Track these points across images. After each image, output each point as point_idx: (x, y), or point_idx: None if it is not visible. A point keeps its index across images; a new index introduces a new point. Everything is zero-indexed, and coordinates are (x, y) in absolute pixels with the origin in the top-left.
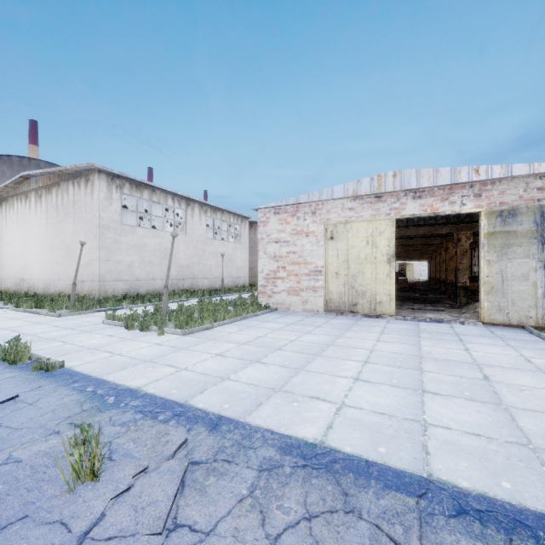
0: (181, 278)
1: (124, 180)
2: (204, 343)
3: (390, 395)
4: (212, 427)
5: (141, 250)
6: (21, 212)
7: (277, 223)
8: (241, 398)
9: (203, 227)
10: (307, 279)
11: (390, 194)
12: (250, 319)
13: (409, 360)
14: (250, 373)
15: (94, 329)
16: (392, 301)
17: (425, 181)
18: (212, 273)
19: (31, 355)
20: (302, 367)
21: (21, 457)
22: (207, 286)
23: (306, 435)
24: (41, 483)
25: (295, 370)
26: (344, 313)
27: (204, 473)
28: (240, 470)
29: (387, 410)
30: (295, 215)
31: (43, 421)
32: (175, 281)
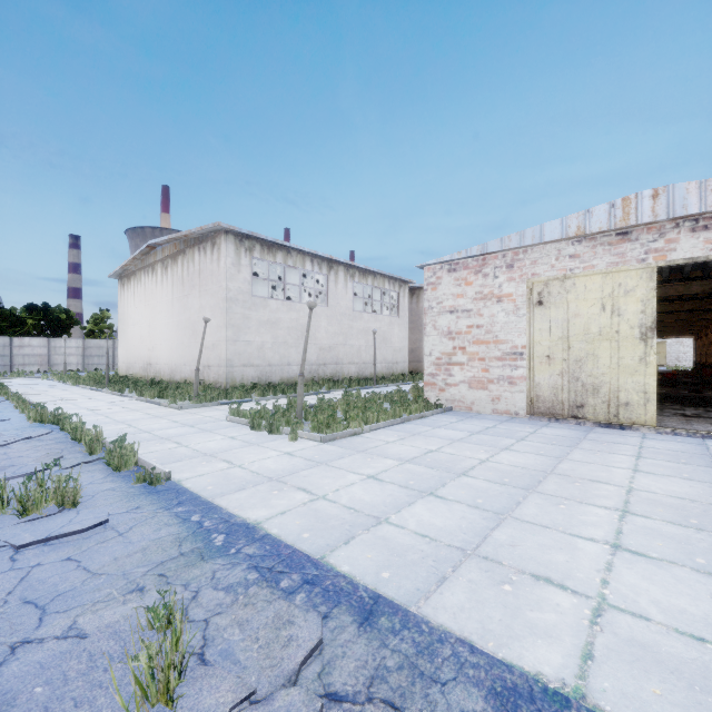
0: (322, 364)
1: (254, 242)
2: (351, 456)
3: (701, 593)
4: (363, 618)
5: (274, 328)
6: (148, 287)
7: (452, 285)
8: (409, 561)
9: (349, 297)
10: (500, 366)
11: (646, 227)
12: (415, 423)
13: None
14: (421, 514)
15: (215, 428)
16: (649, 403)
17: None
18: (361, 357)
19: (138, 460)
20: (508, 511)
21: (86, 629)
22: (354, 374)
23: (542, 669)
24: (96, 691)
25: (495, 515)
26: (561, 419)
27: None
28: None
29: (706, 630)
30: (481, 272)
31: (129, 567)
32: (315, 367)
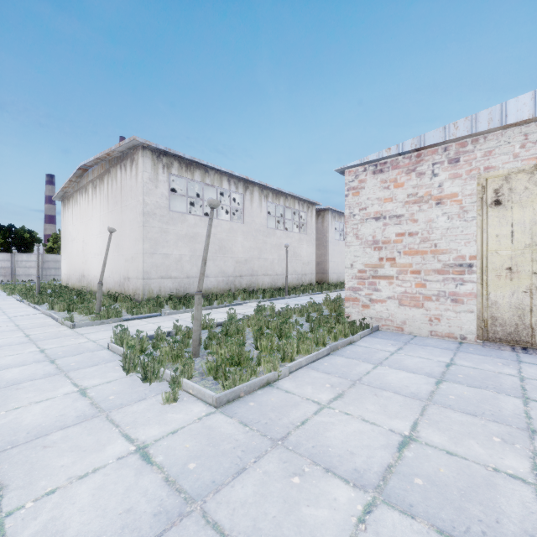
0: (238, 275)
1: (172, 159)
2: (259, 466)
3: None
4: None
5: (192, 242)
6: (82, 206)
7: (378, 188)
8: None
9: (263, 215)
10: (440, 280)
11: None
12: (344, 353)
13: None
14: None
15: (80, 366)
16: None
17: None
18: (274, 269)
19: None
20: None
21: None
22: (268, 284)
23: None
24: None
25: None
26: (530, 348)
27: None
28: None
29: None
30: (415, 170)
31: None
32: (232, 278)
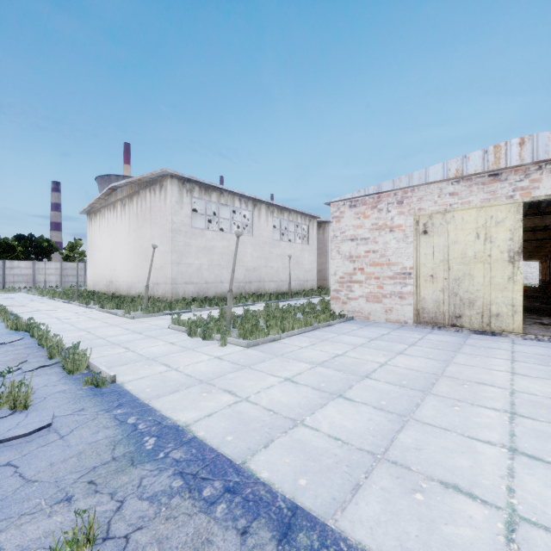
0: (248, 281)
1: (194, 184)
2: (270, 360)
3: None
4: (282, 534)
5: (210, 253)
6: (110, 221)
7: (353, 218)
8: (324, 466)
9: (269, 229)
10: (392, 283)
11: (513, 170)
12: (323, 330)
13: None
14: (333, 416)
15: (159, 335)
16: (516, 314)
17: None
18: (279, 276)
19: (89, 364)
20: (409, 413)
21: (5, 548)
22: (274, 289)
23: None
24: None
25: (398, 417)
26: (443, 327)
27: None
28: None
29: None
30: (376, 207)
31: (62, 473)
32: (242, 284)
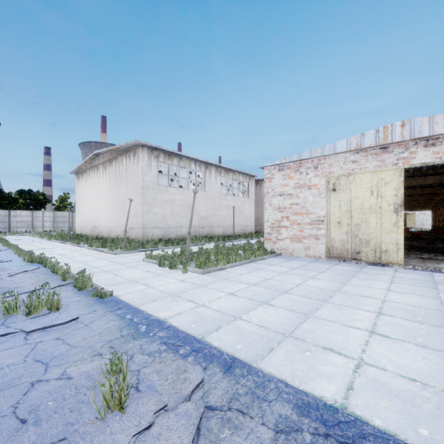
0: (201, 227)
1: (160, 152)
2: (219, 282)
3: (417, 356)
4: (226, 369)
5: (172, 205)
6: (94, 179)
7: (281, 178)
8: (252, 340)
9: (218, 185)
10: (310, 228)
11: (397, 144)
12: (258, 262)
13: (431, 315)
14: (260, 314)
15: (137, 266)
16: (399, 250)
17: (440, 128)
18: (225, 222)
19: (93, 284)
20: (311, 313)
21: (72, 374)
22: (221, 233)
23: (324, 394)
24: (81, 404)
25: (303, 315)
26: (347, 260)
27: (219, 423)
28: (255, 426)
29: (417, 375)
30: (298, 171)
31: (92, 342)
32: (197, 229)
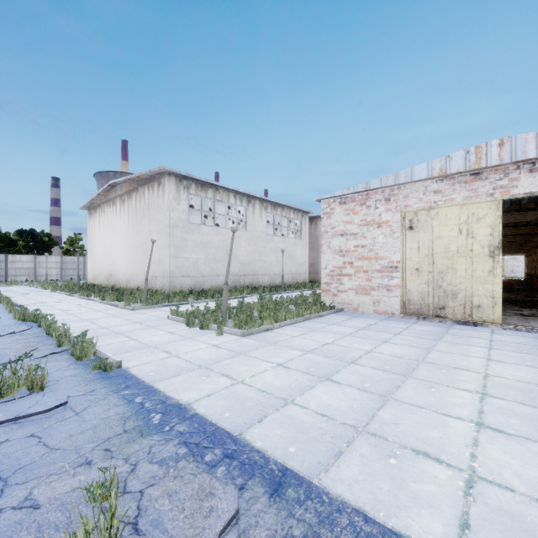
0: (243, 275)
1: (191, 181)
2: (264, 348)
3: None
4: (273, 489)
5: (206, 247)
6: (110, 216)
7: (342, 214)
8: (311, 437)
9: (263, 224)
10: (379, 276)
11: (493, 169)
12: (314, 321)
13: None
14: (320, 396)
15: (159, 325)
16: (496, 305)
17: None
18: (272, 270)
19: (96, 351)
20: (390, 394)
21: (39, 500)
22: (267, 282)
23: (427, 537)
24: None
25: (380, 397)
26: (427, 318)
27: None
28: None
29: None
30: (365, 204)
31: (80, 442)
32: (237, 277)
